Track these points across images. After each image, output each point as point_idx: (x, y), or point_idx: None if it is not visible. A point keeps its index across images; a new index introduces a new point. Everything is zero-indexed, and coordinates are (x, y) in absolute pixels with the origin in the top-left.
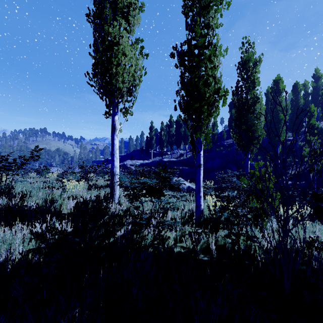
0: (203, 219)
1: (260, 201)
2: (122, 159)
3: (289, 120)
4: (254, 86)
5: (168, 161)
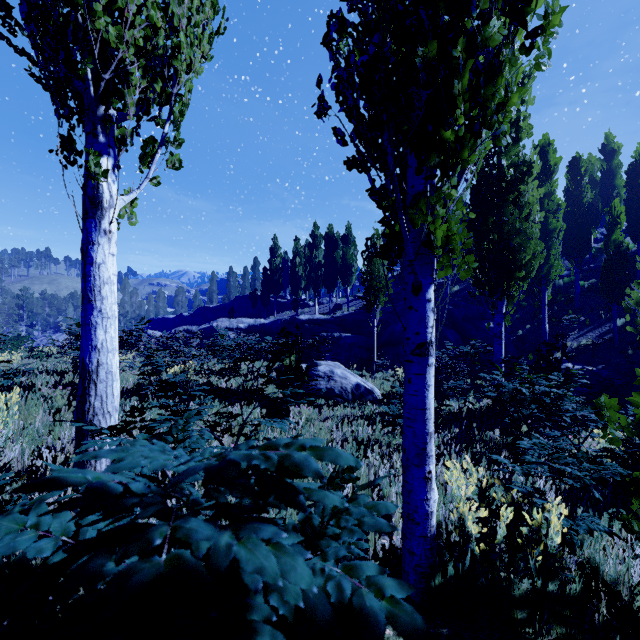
0: (440, 582)
1: None
2: (213, 315)
3: (563, 234)
4: (518, 137)
5: (309, 321)
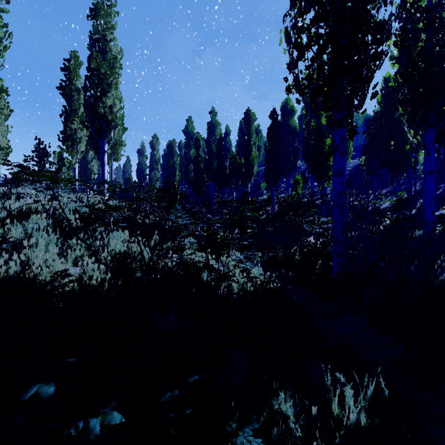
0: None
1: None
2: None
3: None
4: None
5: None
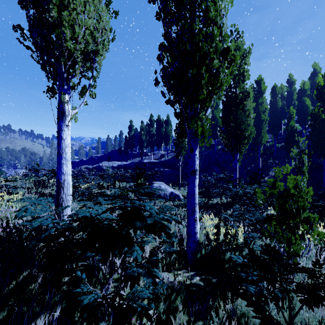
0: (199, 256)
1: (286, 226)
2: (99, 160)
3: (269, 122)
4: (244, 80)
5: (148, 163)
